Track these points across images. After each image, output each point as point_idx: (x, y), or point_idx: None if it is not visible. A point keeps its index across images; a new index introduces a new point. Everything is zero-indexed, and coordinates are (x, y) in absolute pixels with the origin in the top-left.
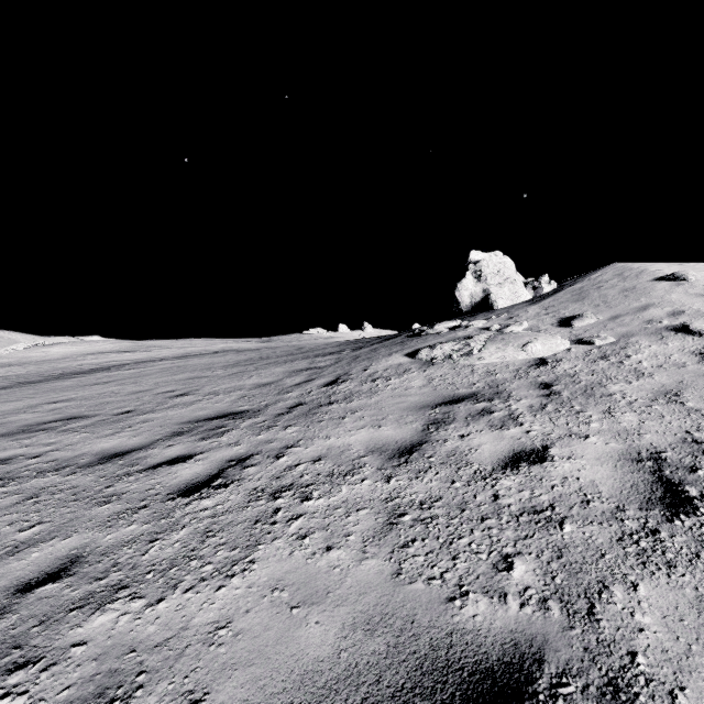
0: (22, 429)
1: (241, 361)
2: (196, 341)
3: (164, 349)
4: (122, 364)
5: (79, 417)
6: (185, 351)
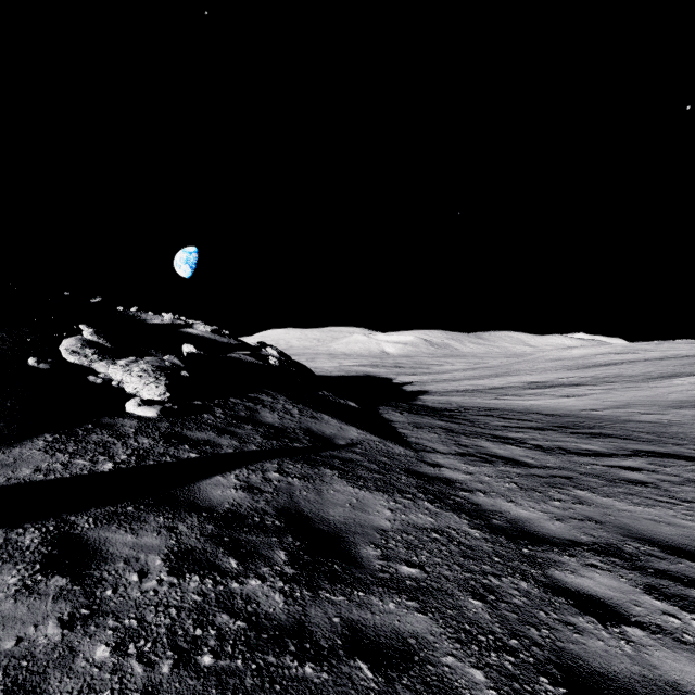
0: (603, 377)
1: (687, 363)
2: (679, 345)
3: (648, 352)
4: (621, 362)
5: (617, 376)
6: (664, 354)
